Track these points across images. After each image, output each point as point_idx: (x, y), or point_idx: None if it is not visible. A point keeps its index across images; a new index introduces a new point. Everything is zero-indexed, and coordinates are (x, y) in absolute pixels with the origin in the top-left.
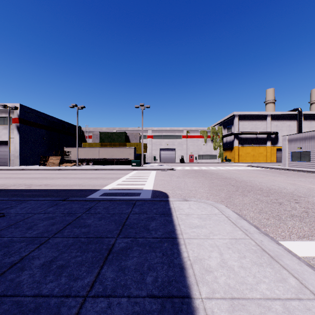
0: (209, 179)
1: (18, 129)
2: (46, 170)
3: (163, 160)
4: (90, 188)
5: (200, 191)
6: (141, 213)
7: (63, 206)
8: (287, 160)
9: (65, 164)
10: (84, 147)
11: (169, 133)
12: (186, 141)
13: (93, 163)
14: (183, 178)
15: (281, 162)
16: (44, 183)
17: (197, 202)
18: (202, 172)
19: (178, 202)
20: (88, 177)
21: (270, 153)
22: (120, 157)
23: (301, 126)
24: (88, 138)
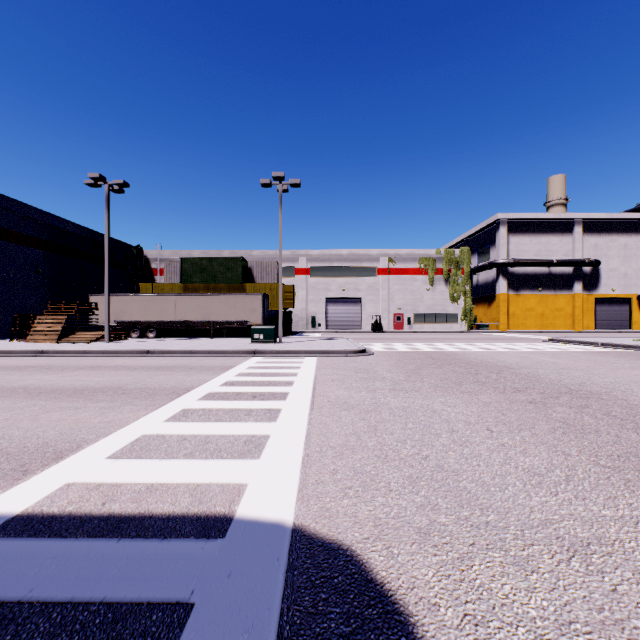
0: (527, 403)
1: None
2: (1, 355)
3: (334, 325)
4: None
5: None
6: None
7: None
8: None
9: (77, 335)
10: (139, 295)
11: (347, 263)
12: (386, 280)
13: (158, 334)
14: (422, 396)
15: (607, 330)
16: None
17: None
18: (456, 362)
19: None
20: (70, 390)
21: (581, 310)
22: (229, 318)
23: None
24: (160, 274)
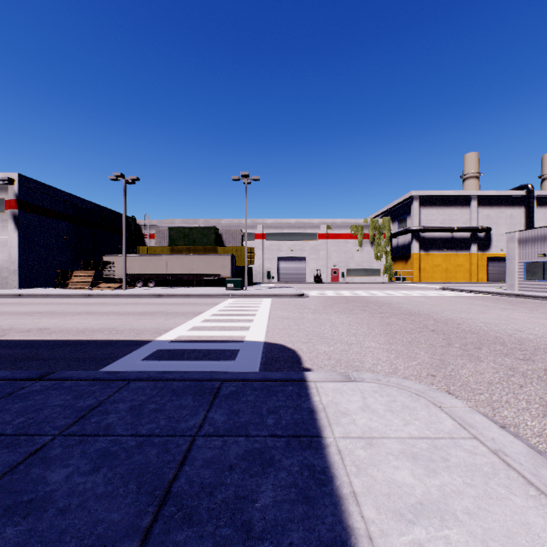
0: (379, 317)
1: (15, 220)
2: (63, 297)
3: (284, 278)
4: (130, 337)
5: (369, 345)
6: (232, 434)
7: (23, 401)
8: (517, 278)
9: (103, 285)
10: (140, 255)
11: (295, 230)
12: (325, 243)
13: (156, 284)
14: (327, 315)
15: (497, 281)
16: (40, 326)
17: (379, 384)
18: (360, 301)
19: (332, 384)
20: (137, 312)
21: (477, 266)
22: (206, 272)
23: (533, 217)
24: (150, 238)
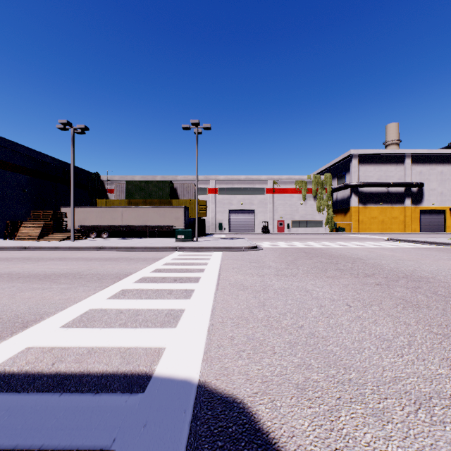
0: (375, 285)
1: None
2: None
3: (235, 229)
4: None
5: None
6: None
7: None
8: None
9: (51, 236)
10: (96, 207)
11: (244, 185)
12: (272, 197)
13: (109, 235)
14: (298, 280)
15: (428, 232)
16: None
17: None
18: (322, 255)
19: None
20: (41, 275)
21: (410, 218)
22: (160, 223)
23: None
24: (112, 192)
